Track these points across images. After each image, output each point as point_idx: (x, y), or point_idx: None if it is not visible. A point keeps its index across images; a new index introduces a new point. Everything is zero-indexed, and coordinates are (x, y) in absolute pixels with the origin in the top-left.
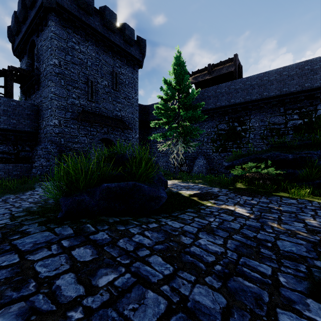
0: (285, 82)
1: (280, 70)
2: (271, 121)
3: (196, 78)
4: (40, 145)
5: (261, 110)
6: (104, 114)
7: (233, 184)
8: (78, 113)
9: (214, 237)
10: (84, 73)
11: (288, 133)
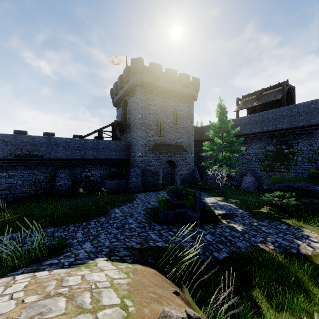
0: None
1: None
2: None
3: (245, 104)
4: (131, 168)
5: (308, 135)
6: (168, 143)
7: (260, 207)
8: (152, 146)
9: (212, 236)
10: (156, 119)
11: None
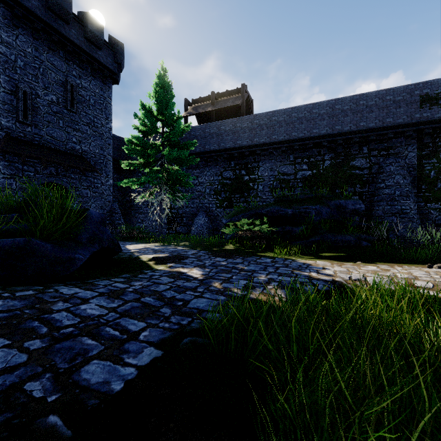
0: (294, 125)
1: (289, 110)
2: (281, 170)
3: (196, 109)
4: None
5: (270, 157)
6: (49, 145)
7: (223, 246)
8: None
9: (111, 301)
10: (10, 78)
11: (298, 186)
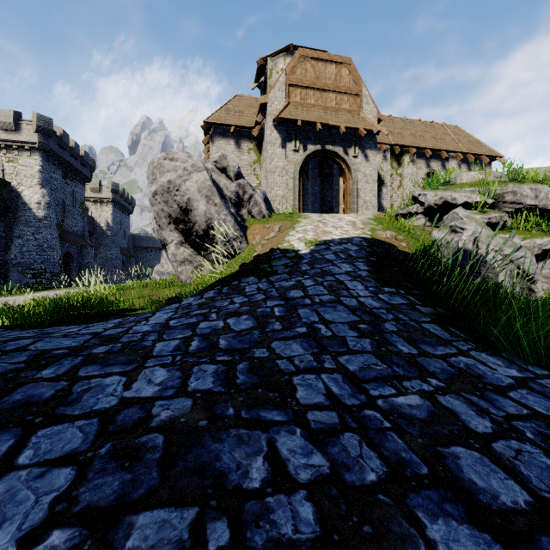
0: None
1: None
2: None
3: None
4: None
5: None
6: None
7: None
8: None
9: None
10: None
11: None
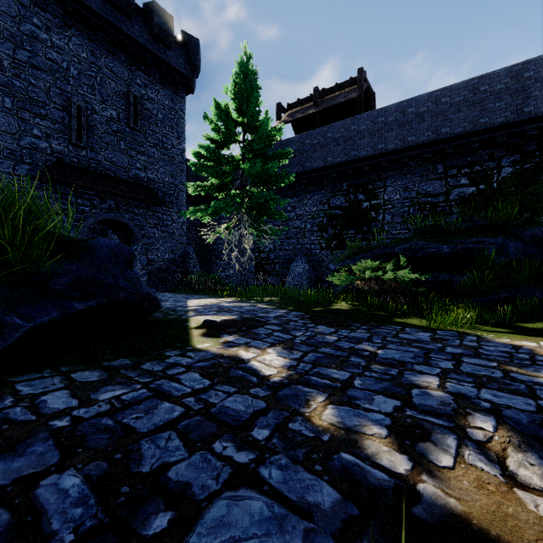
0: (445, 116)
1: (437, 94)
2: (422, 189)
3: (293, 115)
4: None
5: (403, 170)
6: (108, 172)
7: (330, 304)
8: (47, 167)
9: None
10: (61, 90)
11: (451, 212)
